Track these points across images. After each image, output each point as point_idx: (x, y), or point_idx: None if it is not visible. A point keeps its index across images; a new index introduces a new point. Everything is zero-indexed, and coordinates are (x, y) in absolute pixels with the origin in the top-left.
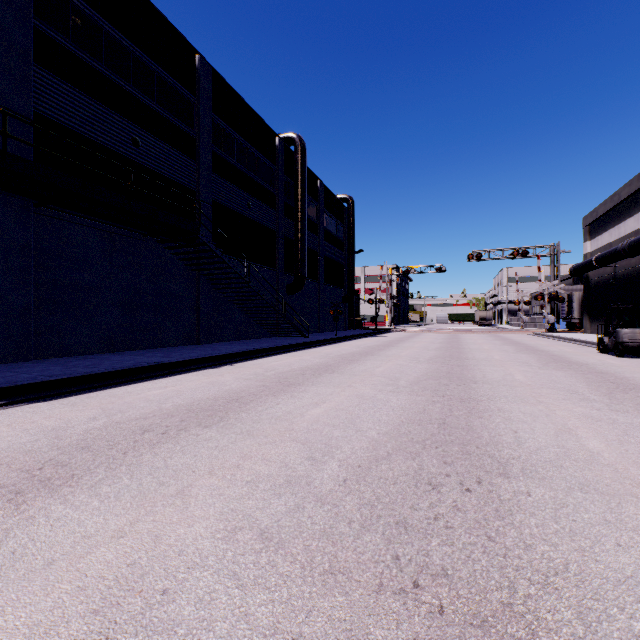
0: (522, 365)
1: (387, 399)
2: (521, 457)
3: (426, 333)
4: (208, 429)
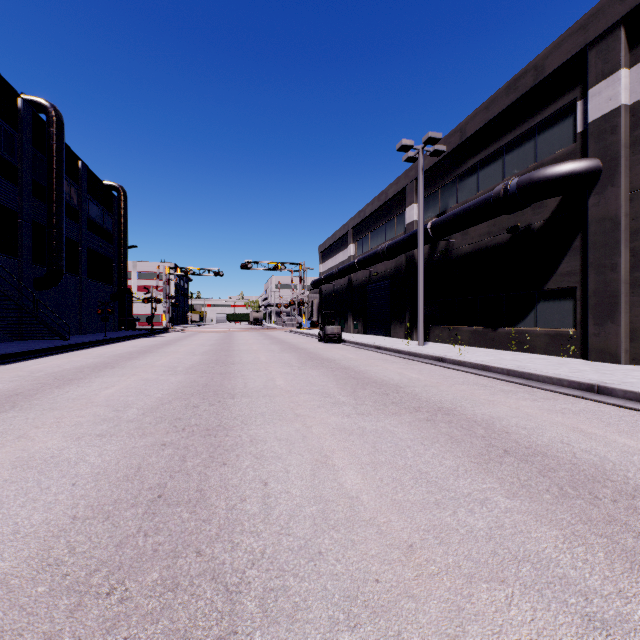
0: (269, 352)
1: (168, 379)
2: (244, 391)
3: (205, 332)
4: (6, 413)
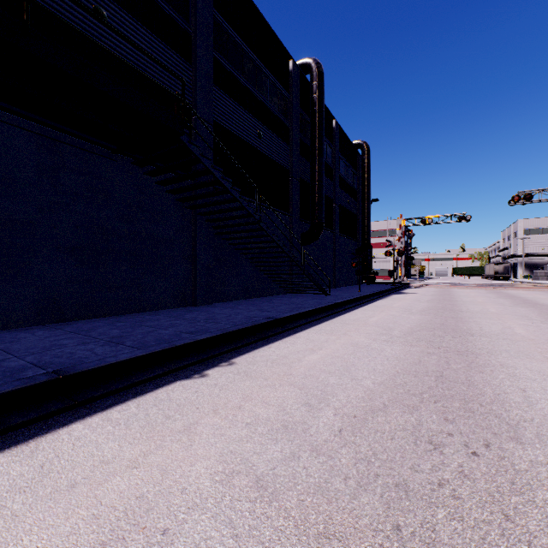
0: None
1: None
2: None
3: (455, 289)
4: None
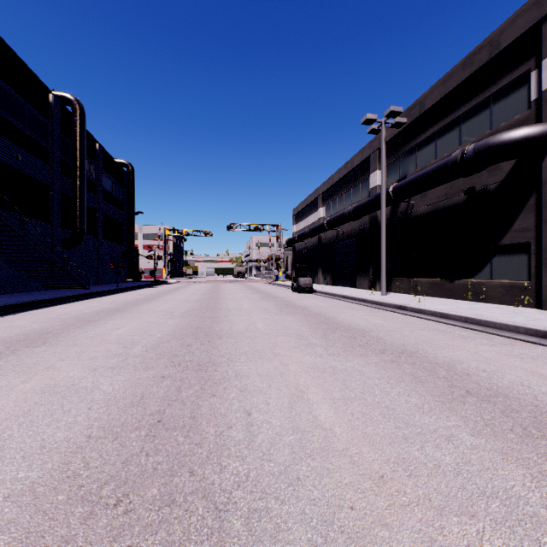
0: (250, 300)
1: (167, 321)
2: (229, 333)
3: (197, 283)
4: (39, 347)
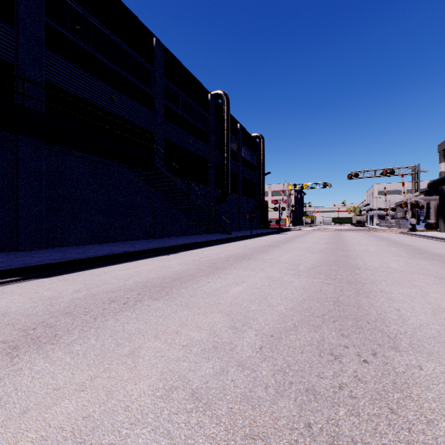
0: (394, 256)
1: (291, 281)
2: (407, 333)
3: (316, 231)
4: (157, 301)
